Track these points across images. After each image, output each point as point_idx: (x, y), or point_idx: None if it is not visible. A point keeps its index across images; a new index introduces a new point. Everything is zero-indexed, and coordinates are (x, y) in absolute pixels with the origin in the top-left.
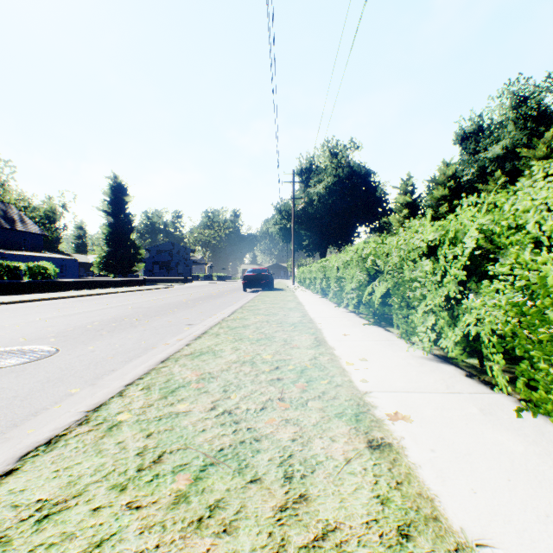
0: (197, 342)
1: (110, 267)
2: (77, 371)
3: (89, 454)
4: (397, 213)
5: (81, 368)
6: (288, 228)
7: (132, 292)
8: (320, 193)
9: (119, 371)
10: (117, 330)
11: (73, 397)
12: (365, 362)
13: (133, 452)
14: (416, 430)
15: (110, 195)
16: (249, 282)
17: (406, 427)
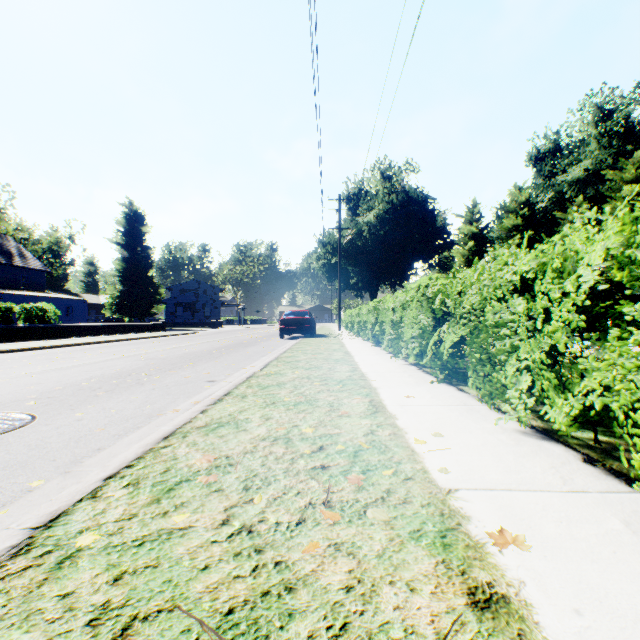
0: (216, 408)
1: (124, 309)
2: (49, 450)
3: (7, 624)
4: (461, 246)
5: (56, 446)
6: (332, 264)
7: (148, 339)
8: (371, 222)
9: (107, 450)
10: (118, 389)
11: (32, 494)
12: (440, 438)
13: (82, 618)
14: (541, 566)
15: (124, 225)
16: (287, 327)
17: (523, 559)
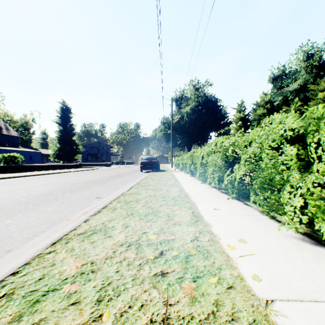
0: (95, 218)
1: (60, 157)
2: None
3: None
4: (235, 124)
5: None
6: (168, 133)
7: (71, 172)
8: (188, 112)
9: (13, 252)
10: (41, 203)
11: None
12: (244, 244)
13: None
14: None
15: (60, 113)
16: (144, 166)
17: None
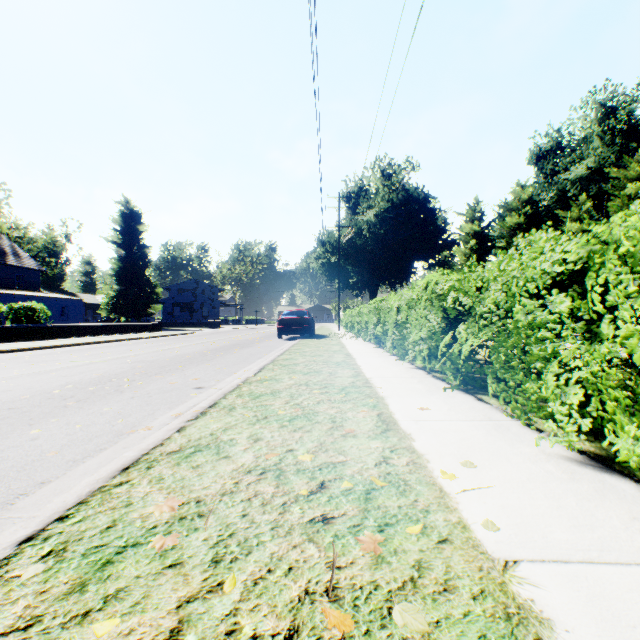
0: (197, 424)
1: (120, 309)
2: None
3: None
4: (463, 245)
5: None
6: (332, 263)
7: (142, 339)
8: (371, 221)
9: (51, 484)
10: (92, 398)
11: None
12: (472, 470)
13: None
14: None
15: (120, 224)
16: (285, 327)
17: None
